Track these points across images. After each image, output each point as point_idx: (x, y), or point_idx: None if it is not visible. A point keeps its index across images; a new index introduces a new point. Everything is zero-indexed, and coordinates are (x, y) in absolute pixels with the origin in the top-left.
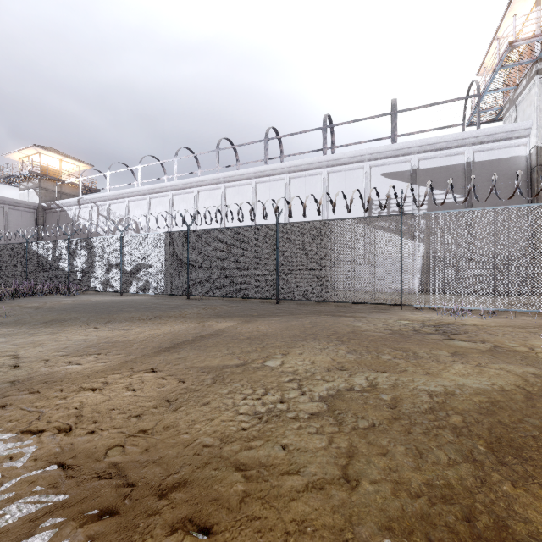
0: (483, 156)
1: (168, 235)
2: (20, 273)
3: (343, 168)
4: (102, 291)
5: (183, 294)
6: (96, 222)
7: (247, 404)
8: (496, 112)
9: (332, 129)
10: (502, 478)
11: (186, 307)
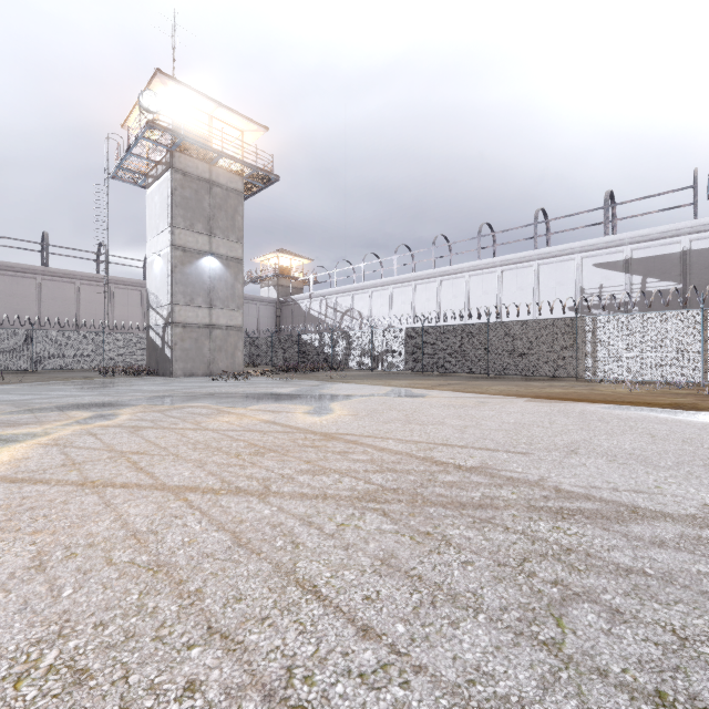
0: (701, 244)
1: (408, 329)
2: (294, 357)
3: (554, 260)
4: (358, 369)
5: (418, 371)
6: (325, 313)
7: (476, 390)
8: None
9: (546, 218)
10: (529, 394)
11: (428, 377)
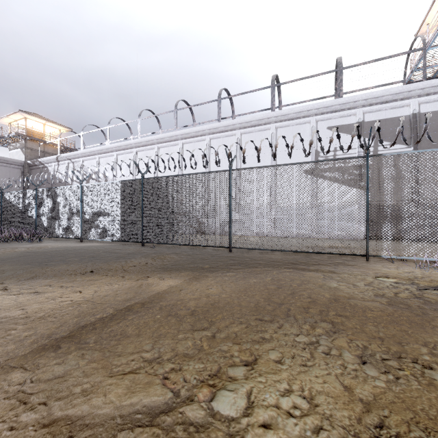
0: (429, 107)
1: (124, 183)
2: None
3: (290, 123)
4: (65, 238)
5: (137, 241)
6: (72, 176)
7: None
8: (435, 69)
9: (279, 90)
10: None
11: (135, 257)
